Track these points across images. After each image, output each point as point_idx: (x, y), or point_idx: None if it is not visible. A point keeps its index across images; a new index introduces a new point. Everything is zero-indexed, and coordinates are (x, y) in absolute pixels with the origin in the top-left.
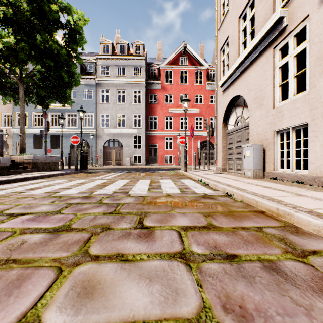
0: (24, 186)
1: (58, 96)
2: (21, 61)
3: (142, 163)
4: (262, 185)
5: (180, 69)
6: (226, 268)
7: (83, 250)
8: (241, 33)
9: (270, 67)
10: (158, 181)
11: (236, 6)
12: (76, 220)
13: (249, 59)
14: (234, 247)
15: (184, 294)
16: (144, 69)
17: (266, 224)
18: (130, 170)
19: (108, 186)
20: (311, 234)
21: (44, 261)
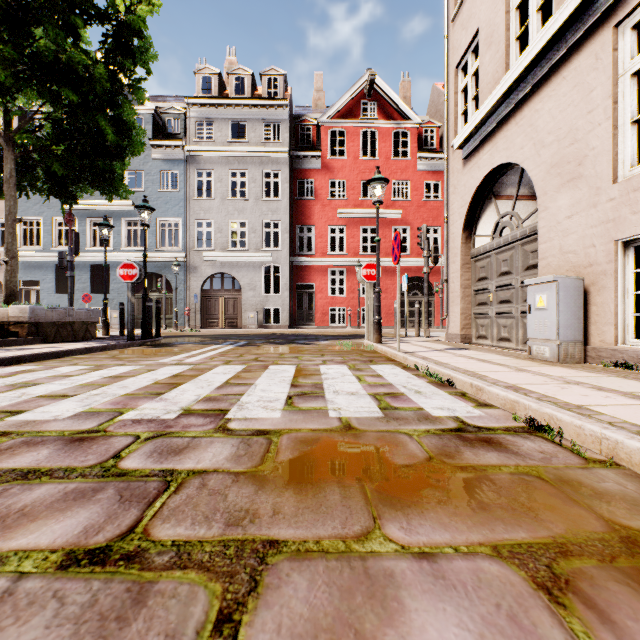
0: None
1: (97, 178)
2: (0, 89)
3: (282, 324)
4: (618, 391)
5: (361, 127)
6: None
7: None
8: (513, 13)
9: (604, 78)
10: (316, 370)
11: None
12: None
13: (538, 70)
14: None
15: None
16: (286, 127)
17: None
18: (254, 339)
19: (178, 389)
20: None
21: None
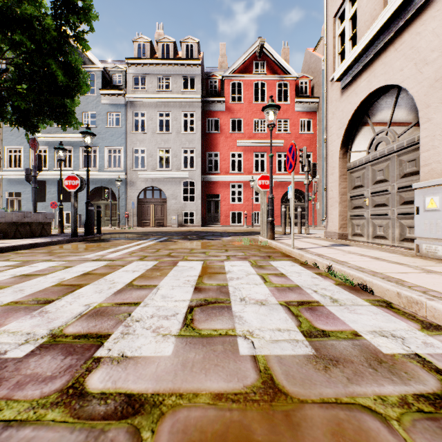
0: None
1: (54, 112)
2: None
3: (196, 224)
4: None
5: (254, 80)
6: None
7: None
8: None
9: None
10: (221, 267)
11: None
12: None
13: None
14: None
15: None
16: (199, 80)
17: None
18: (173, 235)
19: (72, 295)
20: None
21: None
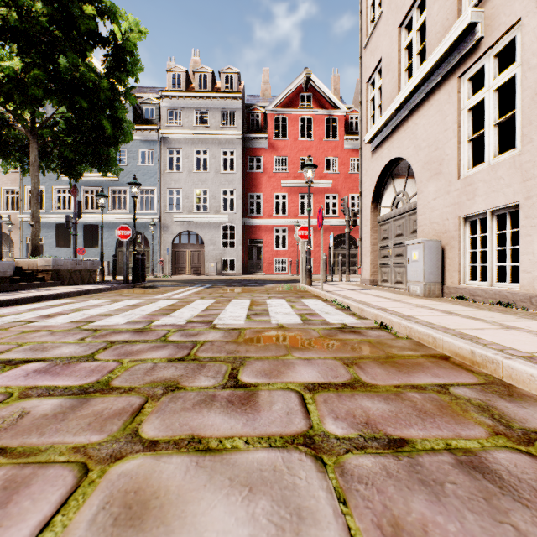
0: (36, 311)
1: (96, 159)
2: (34, 100)
3: (237, 272)
4: (441, 310)
5: (300, 114)
6: (389, 466)
7: (129, 430)
8: (403, 52)
9: (453, 110)
10: (264, 302)
11: (395, 8)
12: (121, 372)
13: (416, 96)
14: (402, 423)
15: (315, 521)
16: (240, 114)
17: (453, 379)
18: (216, 283)
19: (178, 312)
20: (535, 398)
21: (56, 452)
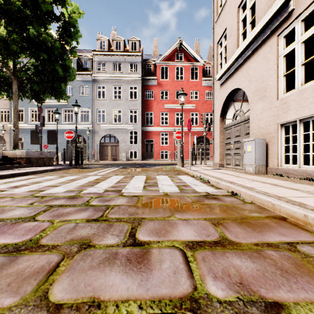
0: (9, 183)
1: (53, 91)
2: (14, 53)
3: (138, 159)
4: (269, 183)
5: (176, 65)
6: None
7: (41, 291)
8: (240, 23)
9: (273, 56)
10: (154, 177)
11: None
12: (50, 231)
13: (249, 50)
14: (270, 283)
15: None
16: (140, 65)
17: (296, 238)
18: (126, 165)
19: (100, 184)
20: None
21: None
